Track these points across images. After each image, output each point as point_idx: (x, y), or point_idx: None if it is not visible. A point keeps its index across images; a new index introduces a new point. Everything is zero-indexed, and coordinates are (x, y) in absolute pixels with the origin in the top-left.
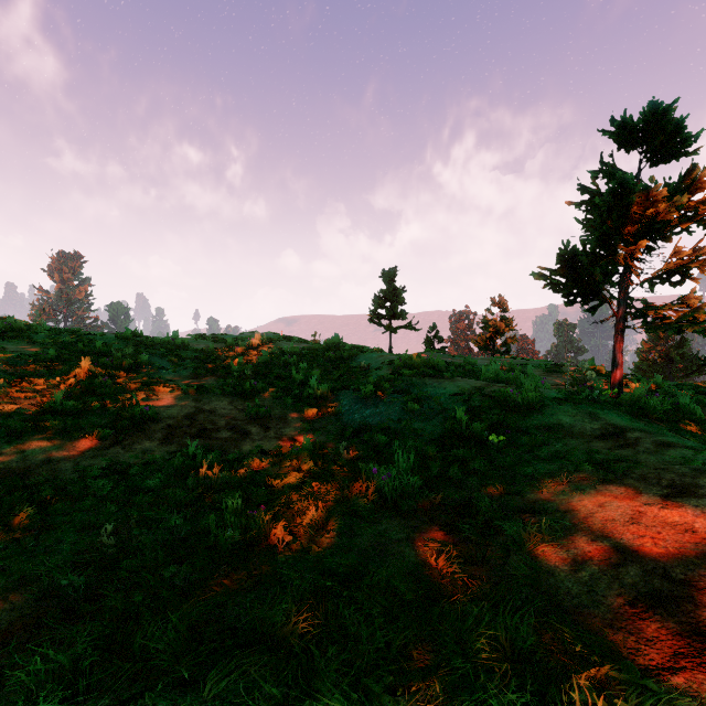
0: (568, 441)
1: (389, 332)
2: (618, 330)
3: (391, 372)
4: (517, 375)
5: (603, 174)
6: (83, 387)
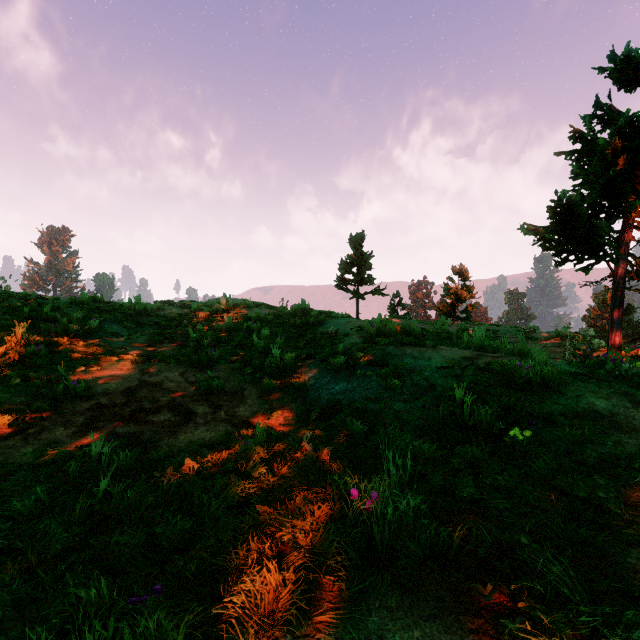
0: (620, 438)
1: (357, 298)
2: (617, 292)
3: (362, 339)
4: (506, 343)
5: (597, 120)
6: (12, 357)
